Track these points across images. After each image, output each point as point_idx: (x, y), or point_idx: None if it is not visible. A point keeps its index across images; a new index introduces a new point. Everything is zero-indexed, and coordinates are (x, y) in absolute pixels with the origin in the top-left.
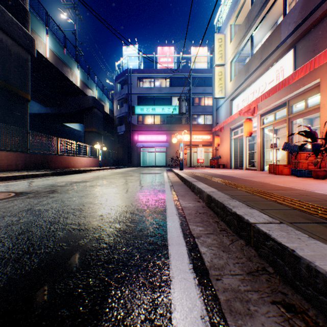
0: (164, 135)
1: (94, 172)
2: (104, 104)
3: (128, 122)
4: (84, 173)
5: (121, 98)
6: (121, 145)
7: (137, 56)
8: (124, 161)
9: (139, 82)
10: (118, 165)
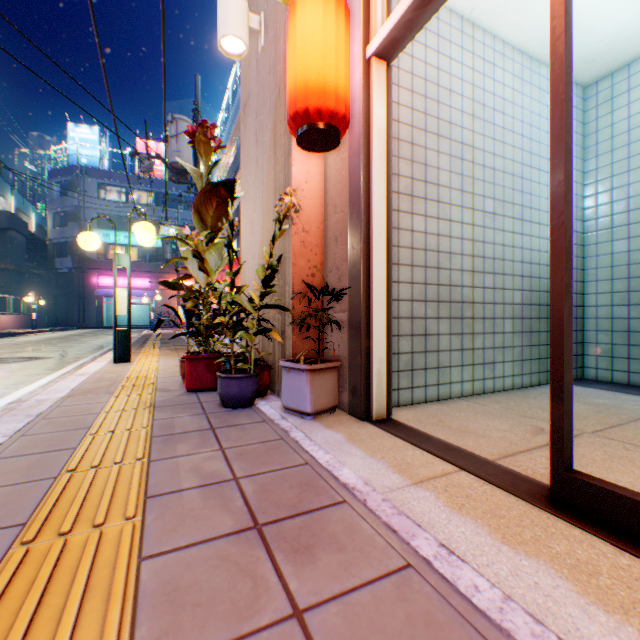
0: (147, 279)
1: (37, 335)
2: (28, 218)
3: (80, 254)
4: (23, 336)
5: (65, 211)
6: (64, 291)
7: (98, 148)
8: (71, 318)
9: (101, 189)
10: (58, 326)
